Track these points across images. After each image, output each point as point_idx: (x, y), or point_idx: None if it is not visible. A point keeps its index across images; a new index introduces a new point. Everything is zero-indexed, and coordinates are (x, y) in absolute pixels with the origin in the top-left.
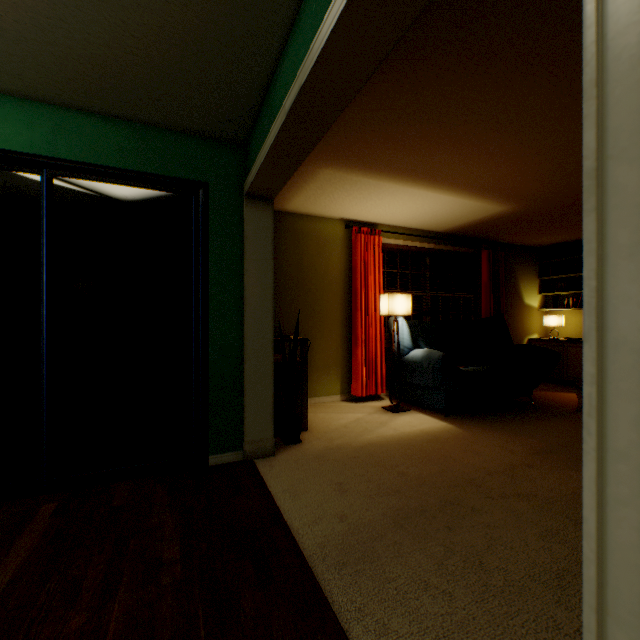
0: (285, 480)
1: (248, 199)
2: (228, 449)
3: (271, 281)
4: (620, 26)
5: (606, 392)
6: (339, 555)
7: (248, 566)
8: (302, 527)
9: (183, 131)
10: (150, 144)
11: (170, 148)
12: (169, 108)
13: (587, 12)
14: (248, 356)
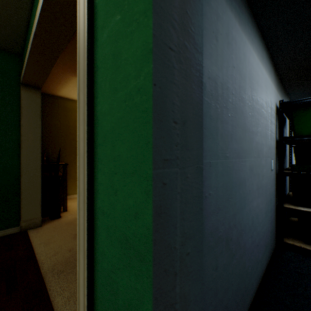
0: (44, 238)
1: (24, 86)
2: (9, 226)
3: (40, 132)
4: (81, 45)
5: (80, 172)
6: (62, 267)
7: (3, 286)
8: (45, 259)
9: None
10: None
11: None
12: None
13: (78, 36)
14: (24, 173)
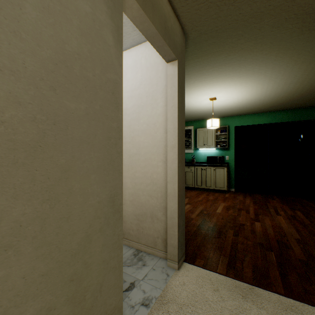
0: None
1: None
2: None
3: None
4: None
5: None
6: None
7: None
8: None
9: (306, 107)
10: (295, 113)
11: (301, 113)
12: (304, 105)
13: None
14: None
